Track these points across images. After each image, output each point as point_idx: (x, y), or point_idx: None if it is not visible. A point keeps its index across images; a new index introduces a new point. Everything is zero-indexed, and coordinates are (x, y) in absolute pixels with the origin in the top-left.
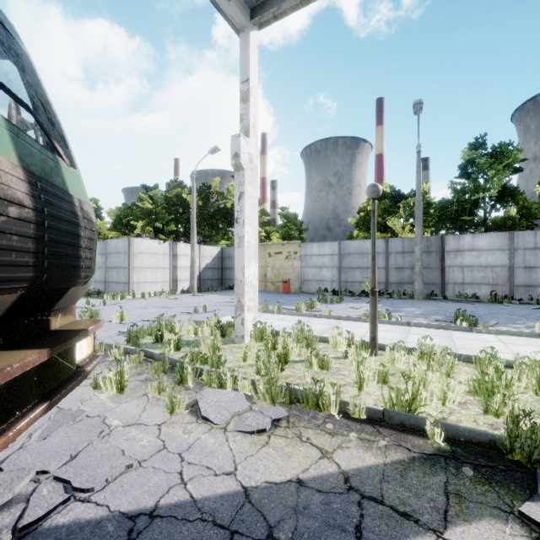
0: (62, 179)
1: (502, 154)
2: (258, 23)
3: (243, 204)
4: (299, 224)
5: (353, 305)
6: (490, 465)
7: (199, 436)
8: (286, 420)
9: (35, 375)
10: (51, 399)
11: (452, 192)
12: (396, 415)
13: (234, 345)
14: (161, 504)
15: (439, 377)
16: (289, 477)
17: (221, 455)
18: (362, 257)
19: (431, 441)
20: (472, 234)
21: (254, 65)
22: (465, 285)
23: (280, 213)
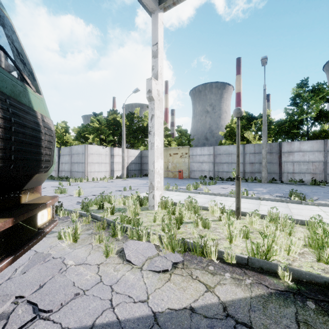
0: (29, 100)
1: (319, 90)
2: (163, 7)
3: (153, 122)
4: (188, 136)
5: (223, 186)
6: (327, 300)
7: (124, 273)
8: (182, 263)
9: (2, 237)
10: (16, 254)
11: (286, 115)
12: (257, 261)
13: (148, 211)
14: (96, 323)
15: (284, 235)
16: (185, 305)
17: (138, 287)
18: (228, 156)
19: (282, 281)
20: (299, 141)
21: (160, 34)
22: (295, 174)
23: (176, 129)
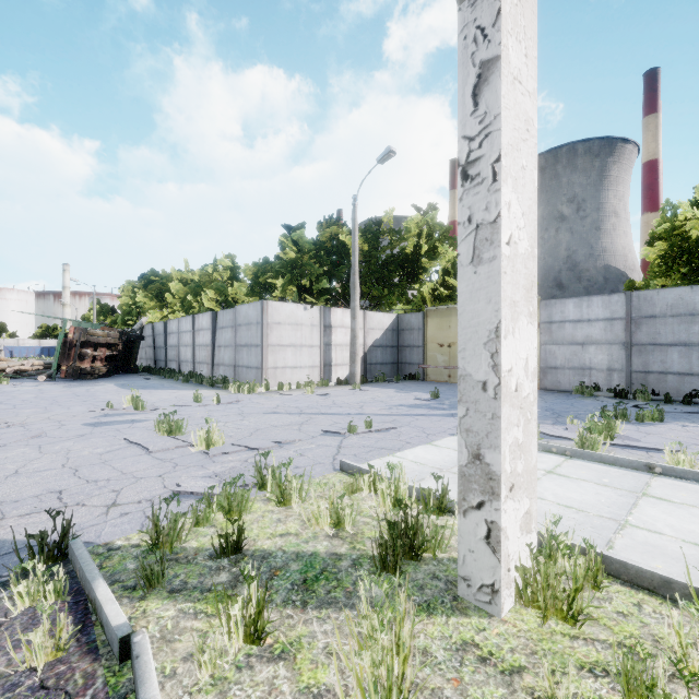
0: None
1: None
2: None
3: (493, 102)
4: None
5: None
6: None
7: None
8: None
9: None
10: None
11: None
12: None
13: (461, 629)
14: None
15: None
16: None
17: None
18: (687, 323)
19: None
20: None
21: None
22: None
23: None
